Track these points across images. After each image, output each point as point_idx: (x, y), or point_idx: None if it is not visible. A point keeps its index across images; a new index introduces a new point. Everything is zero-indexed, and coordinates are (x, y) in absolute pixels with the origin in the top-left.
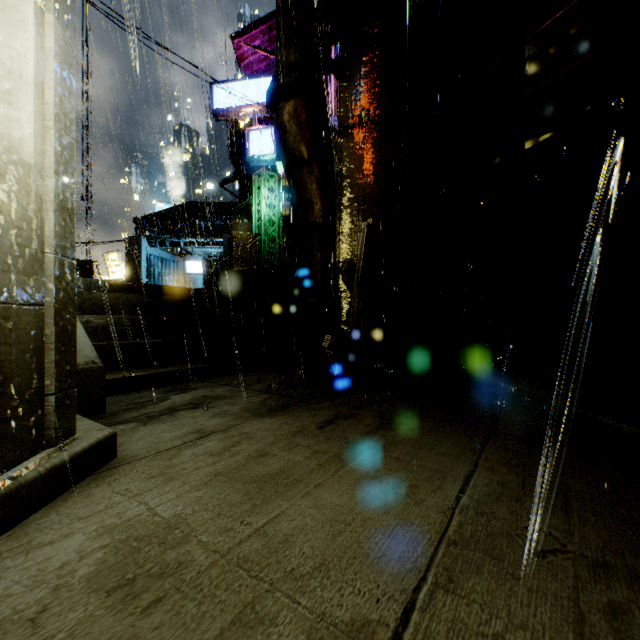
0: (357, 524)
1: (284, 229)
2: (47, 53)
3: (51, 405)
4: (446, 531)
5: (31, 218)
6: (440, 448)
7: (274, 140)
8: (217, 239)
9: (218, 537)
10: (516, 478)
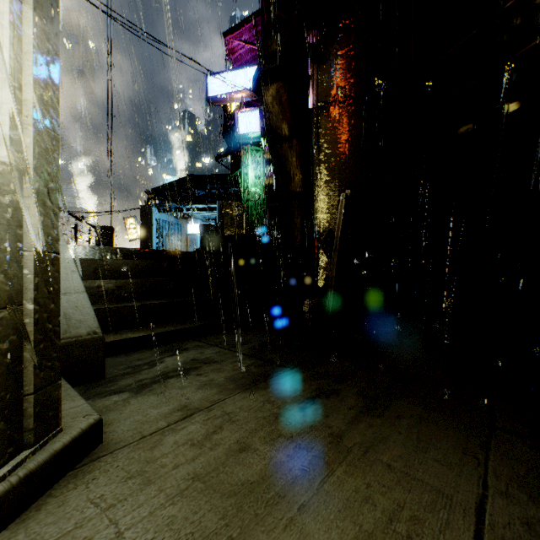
0: None
1: (268, 195)
2: (25, 48)
3: (30, 405)
4: None
5: (6, 218)
6: (436, 450)
7: (259, 120)
8: (212, 205)
9: None
10: None
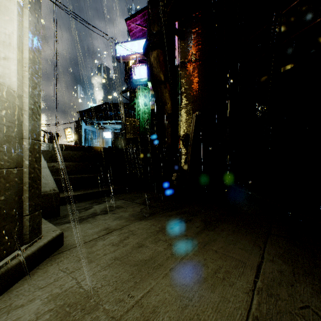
0: (196, 300)
1: (151, 115)
2: (24, 30)
3: (27, 221)
4: (250, 308)
5: (15, 120)
6: (240, 244)
7: (146, 71)
8: (118, 121)
9: (114, 306)
10: (288, 268)
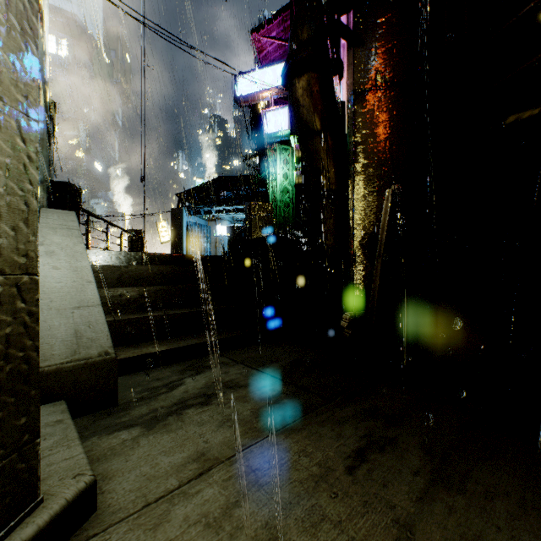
0: None
1: (297, 195)
2: None
3: None
4: None
5: None
6: None
7: (288, 117)
8: (240, 207)
9: None
10: None
